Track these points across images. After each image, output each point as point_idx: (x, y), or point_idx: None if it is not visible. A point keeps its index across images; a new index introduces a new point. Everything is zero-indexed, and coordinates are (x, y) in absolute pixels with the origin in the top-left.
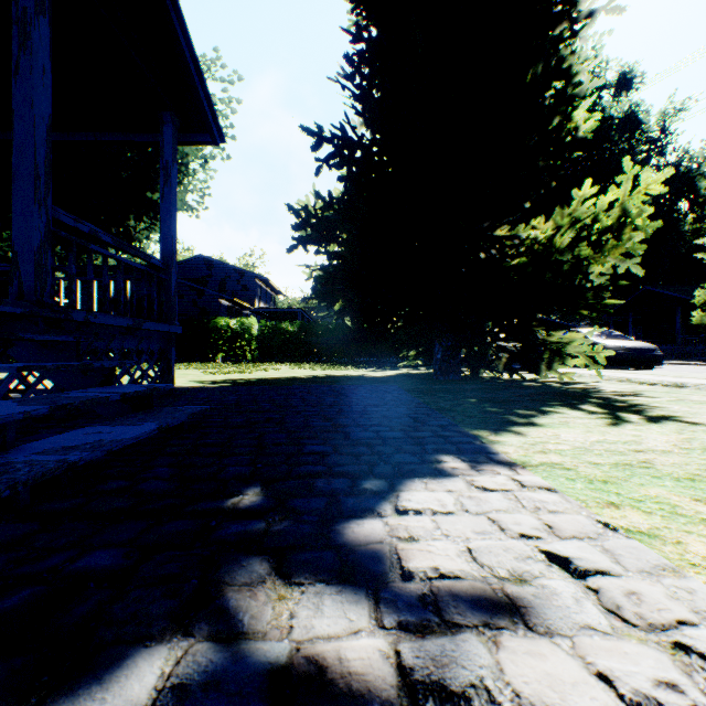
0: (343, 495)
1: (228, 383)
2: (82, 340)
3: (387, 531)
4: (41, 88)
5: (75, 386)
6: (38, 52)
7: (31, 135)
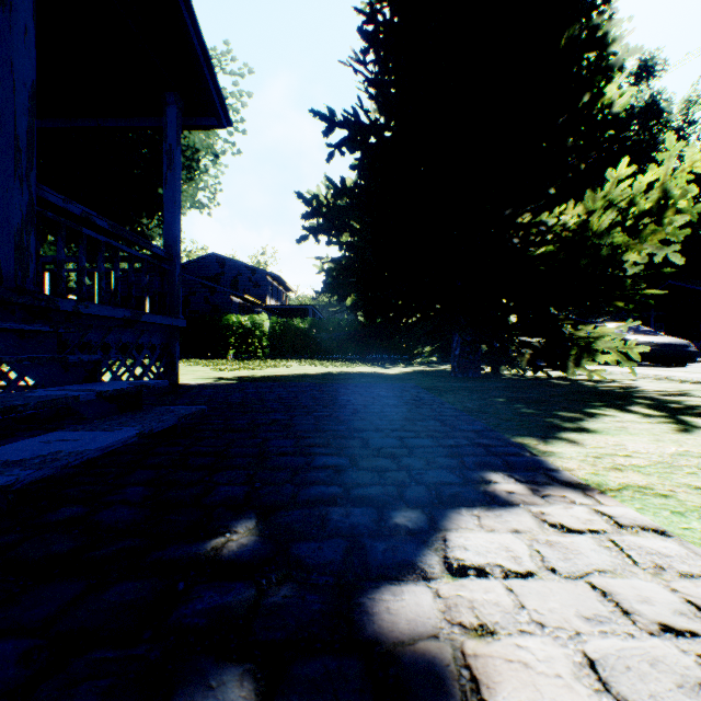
0: (368, 537)
1: (236, 380)
2: (60, 330)
3: (442, 611)
4: (22, 50)
5: (55, 383)
6: (18, 9)
7: (10, 101)
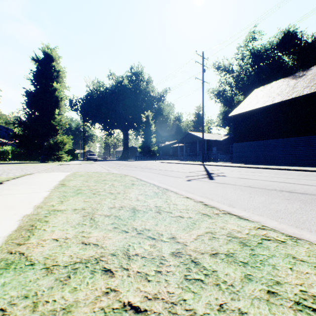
0: None
1: None
2: None
3: None
4: None
5: None
6: None
7: None
